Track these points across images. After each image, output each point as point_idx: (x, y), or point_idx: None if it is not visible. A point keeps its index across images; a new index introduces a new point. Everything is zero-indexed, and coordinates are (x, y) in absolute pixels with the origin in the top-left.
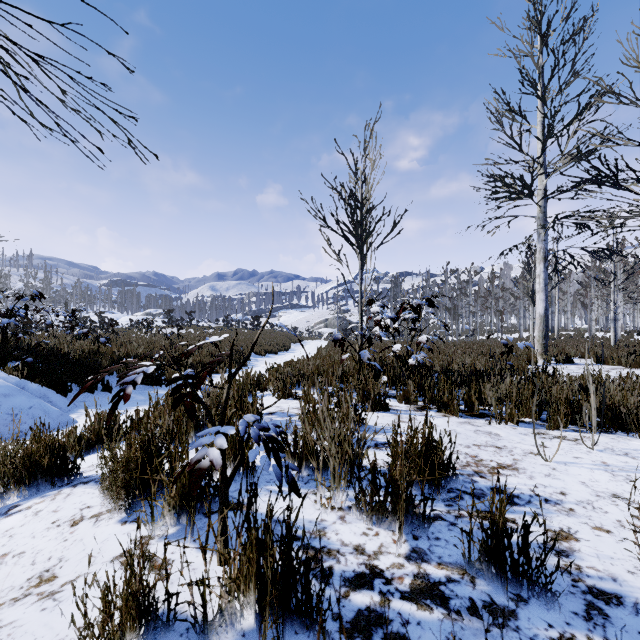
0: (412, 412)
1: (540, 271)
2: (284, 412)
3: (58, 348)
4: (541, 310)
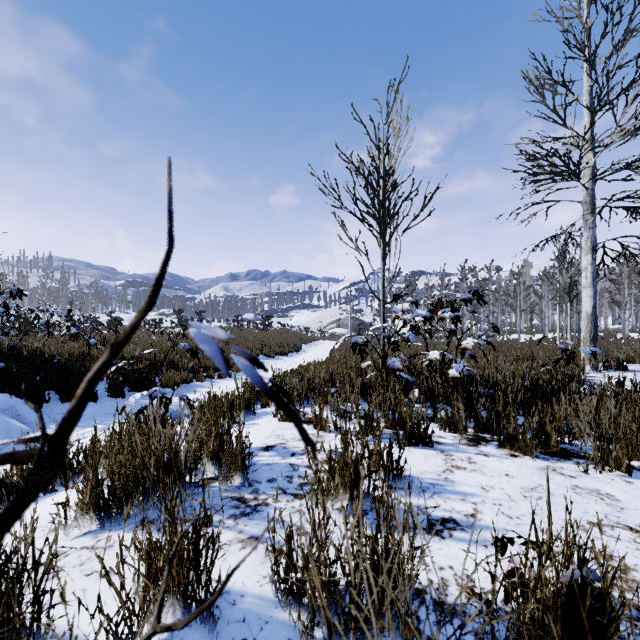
0: (464, 448)
1: (587, 263)
2: (286, 447)
3: (41, 351)
4: (588, 308)
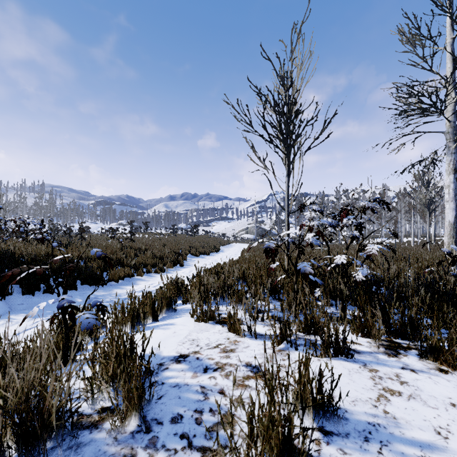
0: (385, 359)
1: (450, 182)
2: (199, 358)
3: (12, 252)
4: (451, 218)
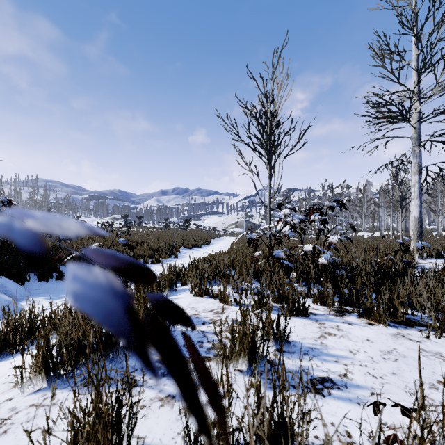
0: (333, 317)
1: (415, 181)
2: (198, 317)
3: None
4: (416, 214)
